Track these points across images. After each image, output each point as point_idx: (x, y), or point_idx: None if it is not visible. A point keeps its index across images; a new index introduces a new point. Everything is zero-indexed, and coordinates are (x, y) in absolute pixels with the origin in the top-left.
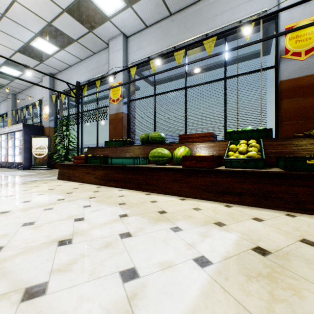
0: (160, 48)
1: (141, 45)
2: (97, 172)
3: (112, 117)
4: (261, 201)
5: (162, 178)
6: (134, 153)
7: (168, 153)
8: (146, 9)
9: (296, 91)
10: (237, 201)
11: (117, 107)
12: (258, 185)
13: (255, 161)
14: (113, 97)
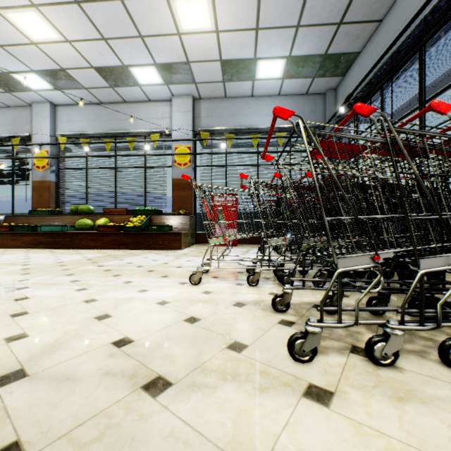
0: (92, 128)
1: (72, 118)
2: (25, 238)
3: (37, 184)
4: (136, 246)
5: (84, 239)
6: (64, 222)
7: (90, 223)
8: (76, 95)
9: (180, 186)
10: (126, 248)
11: (44, 175)
12: (135, 239)
13: (137, 227)
14: (38, 163)
